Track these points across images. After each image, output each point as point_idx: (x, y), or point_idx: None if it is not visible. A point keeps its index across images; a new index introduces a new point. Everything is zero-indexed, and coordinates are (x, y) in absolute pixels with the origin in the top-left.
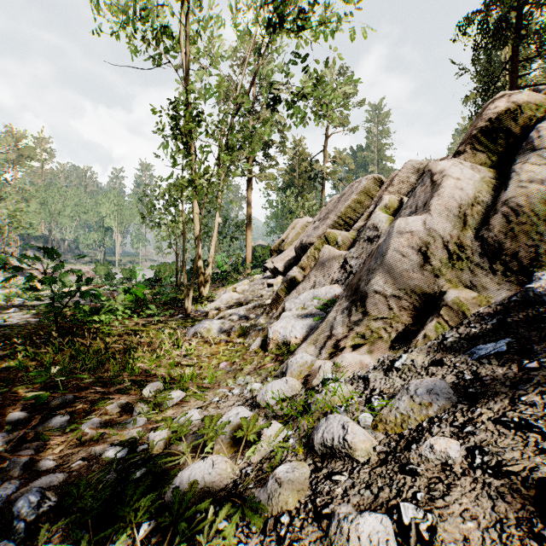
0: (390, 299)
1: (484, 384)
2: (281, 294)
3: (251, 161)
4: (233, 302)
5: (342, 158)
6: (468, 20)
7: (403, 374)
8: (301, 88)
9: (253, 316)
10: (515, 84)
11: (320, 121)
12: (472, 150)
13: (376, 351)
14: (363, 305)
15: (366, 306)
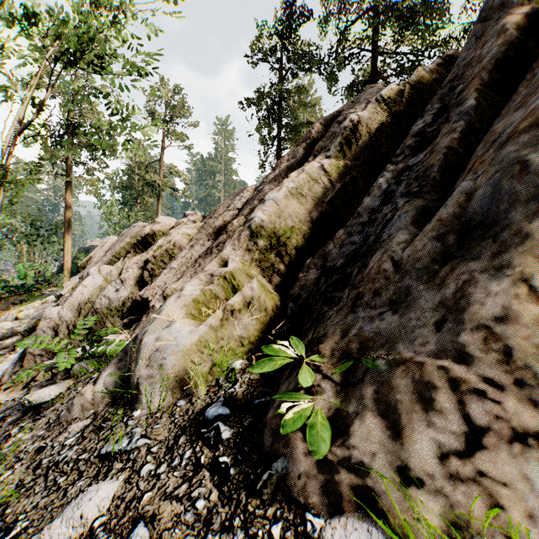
0: (37, 356)
1: (6, 410)
2: (27, 334)
3: (70, 160)
4: (3, 333)
5: (178, 171)
6: (249, 101)
7: (1, 406)
8: (98, 124)
9: (3, 353)
10: (281, 154)
11: (157, 131)
12: (134, 252)
13: (15, 391)
14: (23, 361)
15: (24, 361)
